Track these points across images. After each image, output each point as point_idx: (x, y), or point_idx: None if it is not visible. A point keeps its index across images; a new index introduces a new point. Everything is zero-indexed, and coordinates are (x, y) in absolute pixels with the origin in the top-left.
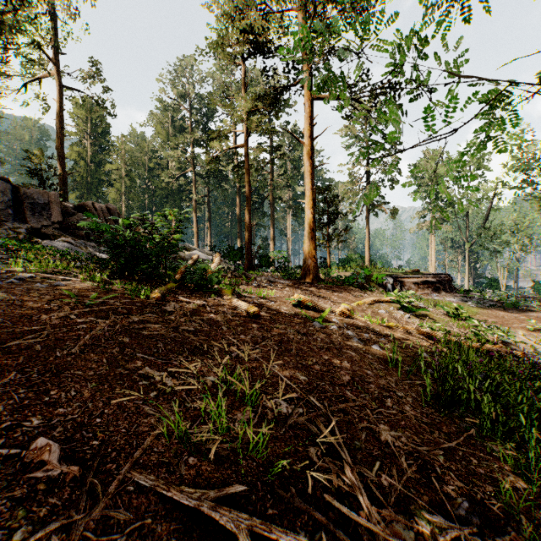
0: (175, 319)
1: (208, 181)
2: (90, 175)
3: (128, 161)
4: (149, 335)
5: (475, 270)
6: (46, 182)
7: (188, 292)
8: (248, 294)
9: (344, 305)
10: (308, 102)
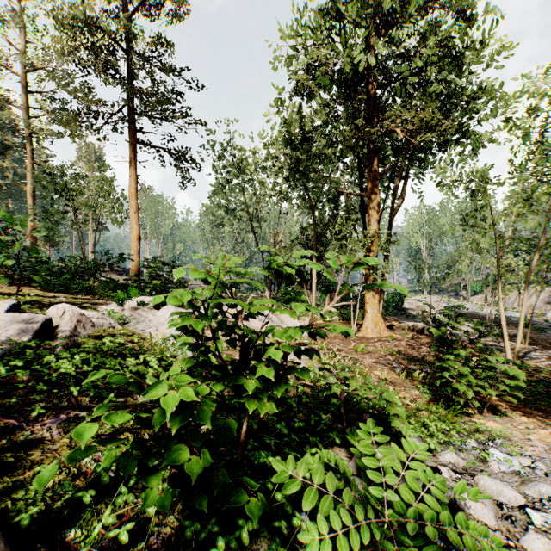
0: None
1: None
2: None
3: None
4: None
5: None
6: None
7: None
8: None
9: None
10: (31, 165)
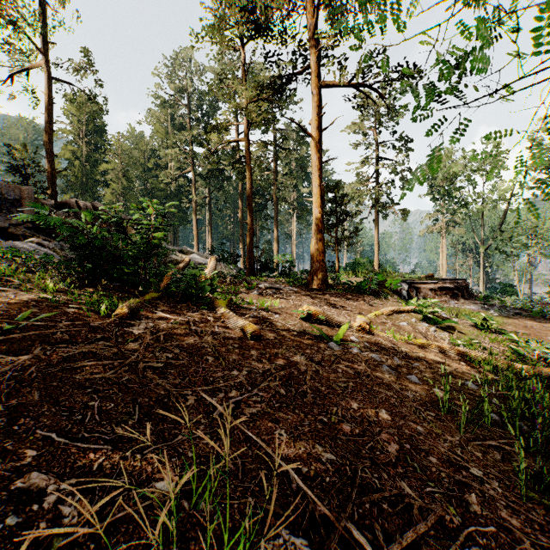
0: (139, 348)
1: (209, 181)
2: (86, 175)
3: (124, 160)
4: (84, 381)
5: (487, 274)
6: (29, 179)
7: (172, 304)
8: (248, 305)
9: (360, 317)
10: (315, 90)
